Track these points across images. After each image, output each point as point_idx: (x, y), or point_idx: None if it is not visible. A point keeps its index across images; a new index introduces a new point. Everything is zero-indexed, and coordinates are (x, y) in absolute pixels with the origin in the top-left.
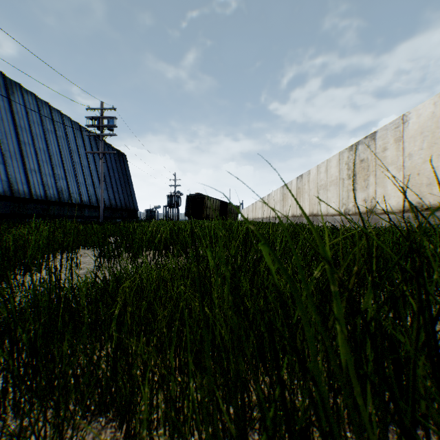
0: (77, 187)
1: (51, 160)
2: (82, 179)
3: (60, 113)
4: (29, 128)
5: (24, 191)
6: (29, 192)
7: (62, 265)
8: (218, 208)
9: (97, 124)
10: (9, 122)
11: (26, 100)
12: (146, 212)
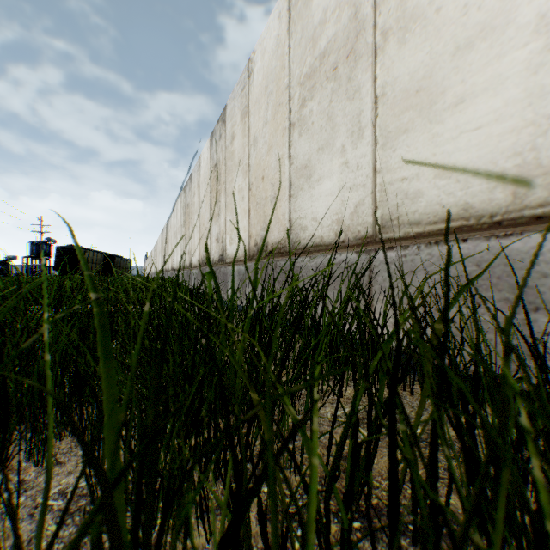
0: None
1: None
2: None
3: None
4: None
5: None
6: None
7: None
8: (101, 262)
9: None
10: None
11: None
12: None
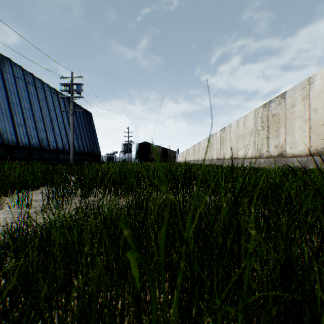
0: (54, 137)
1: (34, 116)
2: (58, 131)
3: (41, 81)
4: (17, 92)
5: (12, 140)
6: (16, 141)
7: (15, 204)
8: (160, 153)
9: (69, 89)
10: (1, 87)
11: (15, 71)
12: (107, 156)
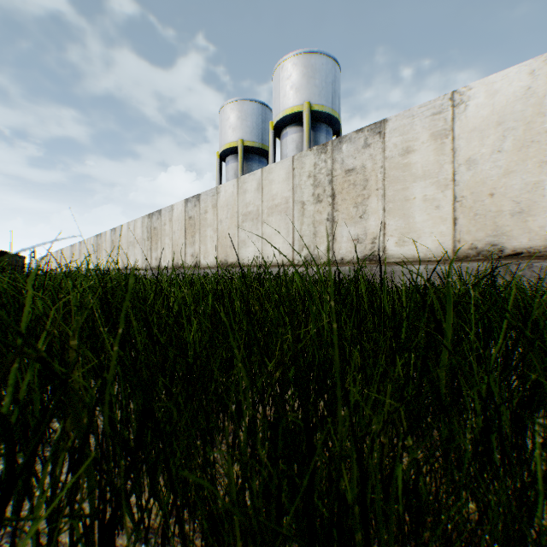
0: None
1: None
2: None
3: None
4: None
5: None
6: None
7: None
8: None
9: None
10: None
11: None
12: None
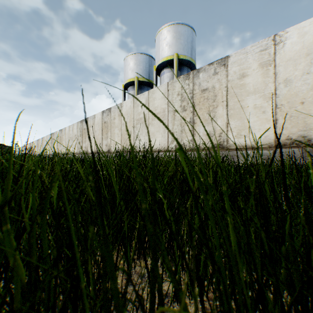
0: None
1: None
2: None
3: None
4: None
5: None
6: None
7: None
8: None
9: None
10: None
11: None
12: None
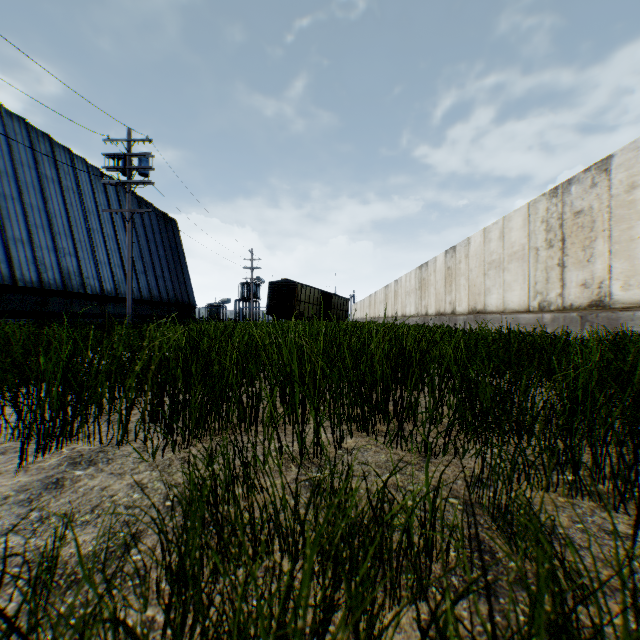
0: (95, 268)
1: (51, 225)
2: (103, 257)
3: (68, 152)
4: (14, 172)
5: (1, 273)
6: (10, 276)
7: None
8: (317, 302)
9: (123, 165)
10: None
11: (9, 128)
12: (208, 308)
